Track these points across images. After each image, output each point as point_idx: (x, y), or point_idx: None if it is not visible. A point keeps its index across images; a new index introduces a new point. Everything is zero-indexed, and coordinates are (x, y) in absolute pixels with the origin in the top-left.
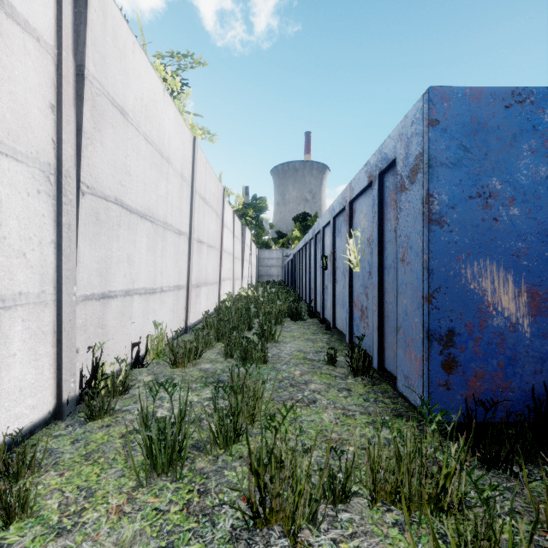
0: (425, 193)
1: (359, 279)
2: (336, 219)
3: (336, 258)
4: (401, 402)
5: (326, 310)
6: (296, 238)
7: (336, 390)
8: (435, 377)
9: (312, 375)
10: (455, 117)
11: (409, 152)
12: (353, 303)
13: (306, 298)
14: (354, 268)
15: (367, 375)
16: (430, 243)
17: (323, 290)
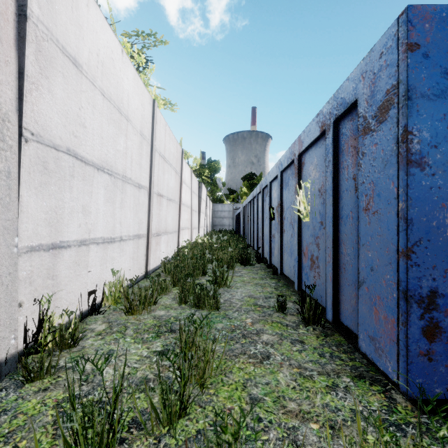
0: (402, 130)
1: (308, 229)
2: (284, 173)
3: (283, 209)
4: (358, 359)
5: (273, 257)
6: (244, 194)
7: (289, 342)
8: (415, 345)
9: (264, 324)
10: (439, 40)
11: (376, 89)
12: (301, 252)
13: (254, 245)
14: (304, 218)
15: (318, 324)
16: (408, 188)
17: (270, 239)
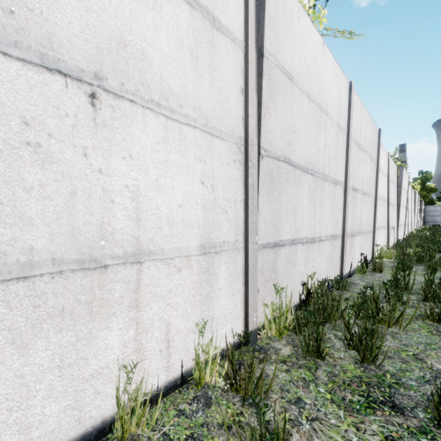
0: None
1: None
2: None
3: None
4: None
5: None
6: None
7: None
8: None
9: None
10: None
11: None
12: None
13: None
14: None
15: None
16: None
17: None
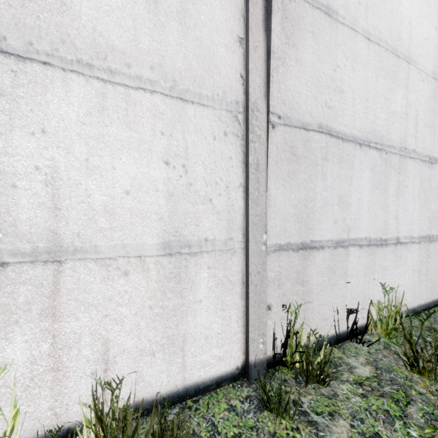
0: None
1: None
2: None
3: None
4: None
5: None
6: None
7: None
8: None
9: None
10: None
11: None
12: None
13: None
14: None
15: None
16: None
17: None
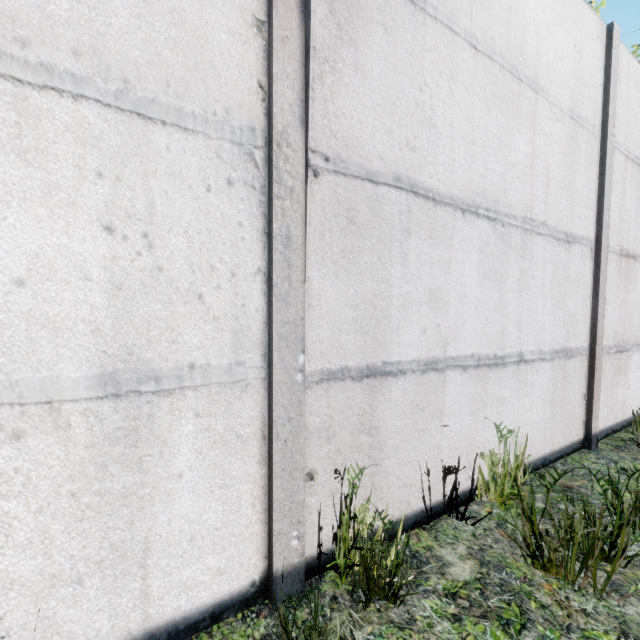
0: None
1: None
2: None
3: None
4: None
5: None
6: None
7: None
8: None
9: None
10: None
11: None
12: None
13: None
14: None
15: None
16: None
17: None
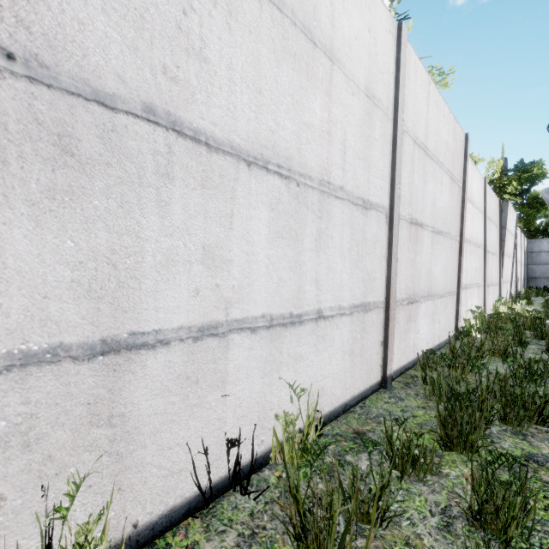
0: None
1: None
2: None
3: None
4: None
5: None
6: None
7: None
8: None
9: None
10: None
11: None
12: None
13: None
14: None
15: None
16: None
17: None
